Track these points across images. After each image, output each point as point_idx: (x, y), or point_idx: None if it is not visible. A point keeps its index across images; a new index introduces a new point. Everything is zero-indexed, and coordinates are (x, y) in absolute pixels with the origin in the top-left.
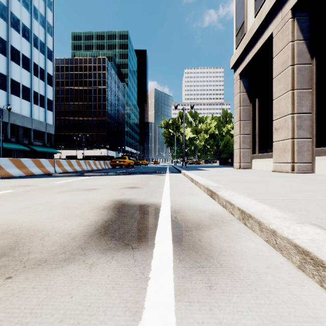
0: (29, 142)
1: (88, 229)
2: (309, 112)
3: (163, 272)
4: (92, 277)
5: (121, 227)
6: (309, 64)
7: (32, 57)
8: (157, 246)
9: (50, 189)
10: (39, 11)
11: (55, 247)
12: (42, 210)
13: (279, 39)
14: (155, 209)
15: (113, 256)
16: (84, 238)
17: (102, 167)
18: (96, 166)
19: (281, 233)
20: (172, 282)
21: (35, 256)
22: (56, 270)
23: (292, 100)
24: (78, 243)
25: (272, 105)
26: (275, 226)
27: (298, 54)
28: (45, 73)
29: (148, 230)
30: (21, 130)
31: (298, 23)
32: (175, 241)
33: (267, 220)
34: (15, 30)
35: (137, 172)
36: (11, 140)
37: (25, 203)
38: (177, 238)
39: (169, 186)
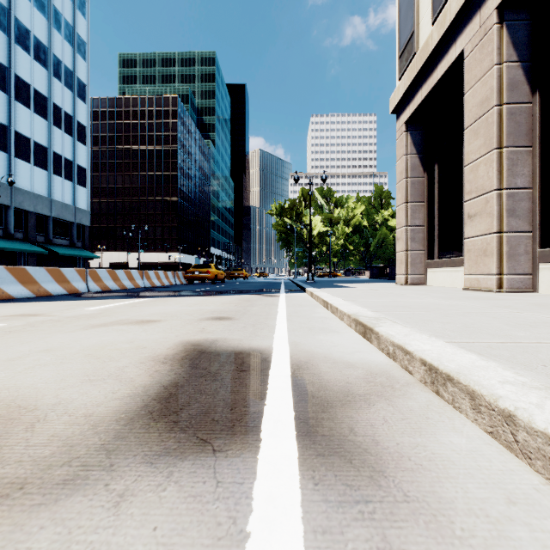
0: (46, 239)
1: (128, 405)
2: (529, 186)
3: (280, 516)
4: (119, 531)
5: (195, 401)
6: (528, 104)
7: (52, 94)
8: (265, 445)
9: (71, 322)
10: (64, 16)
11: (53, 448)
12: (46, 363)
13: (476, 61)
14: (261, 361)
15: (171, 472)
16: (117, 425)
17: (170, 283)
18: (159, 280)
19: (528, 420)
20: (302, 547)
21: (3, 472)
22: (41, 510)
23: (499, 165)
24: (101, 438)
25: (462, 176)
26: (511, 405)
27: (510, 86)
28: (74, 122)
29: (247, 407)
30: (33, 218)
31: (510, 32)
32: (302, 432)
33: (488, 389)
34: (22, 48)
35: (230, 291)
36: (16, 236)
37: (18, 349)
38: (305, 425)
39: (286, 315)
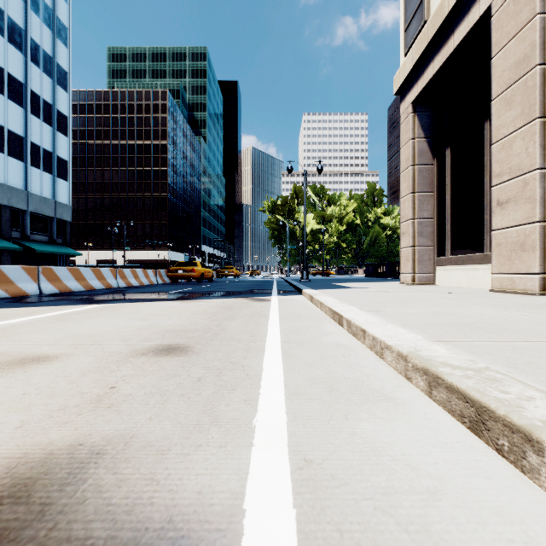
0: (22, 235)
1: None
2: None
3: None
4: None
5: None
6: None
7: (29, 80)
8: None
9: None
10: None
11: None
12: None
13: (510, 15)
14: None
15: None
16: None
17: (151, 282)
18: (137, 279)
19: None
20: None
21: None
22: None
23: (543, 138)
24: None
25: (482, 159)
26: None
27: None
28: (54, 111)
29: None
30: (6, 212)
31: None
32: None
33: None
34: None
35: (213, 292)
36: None
37: None
38: None
39: (280, 341)
